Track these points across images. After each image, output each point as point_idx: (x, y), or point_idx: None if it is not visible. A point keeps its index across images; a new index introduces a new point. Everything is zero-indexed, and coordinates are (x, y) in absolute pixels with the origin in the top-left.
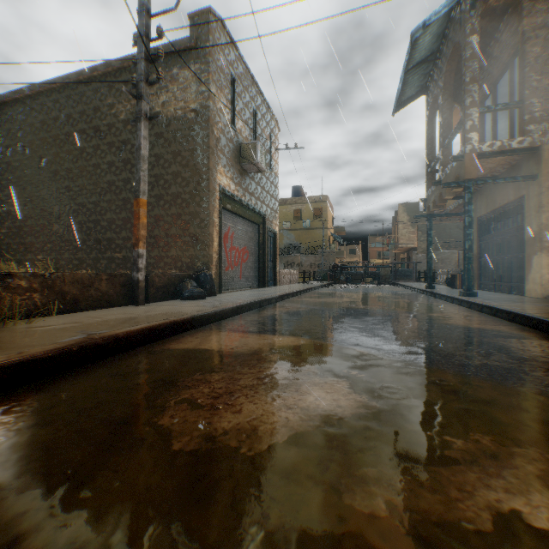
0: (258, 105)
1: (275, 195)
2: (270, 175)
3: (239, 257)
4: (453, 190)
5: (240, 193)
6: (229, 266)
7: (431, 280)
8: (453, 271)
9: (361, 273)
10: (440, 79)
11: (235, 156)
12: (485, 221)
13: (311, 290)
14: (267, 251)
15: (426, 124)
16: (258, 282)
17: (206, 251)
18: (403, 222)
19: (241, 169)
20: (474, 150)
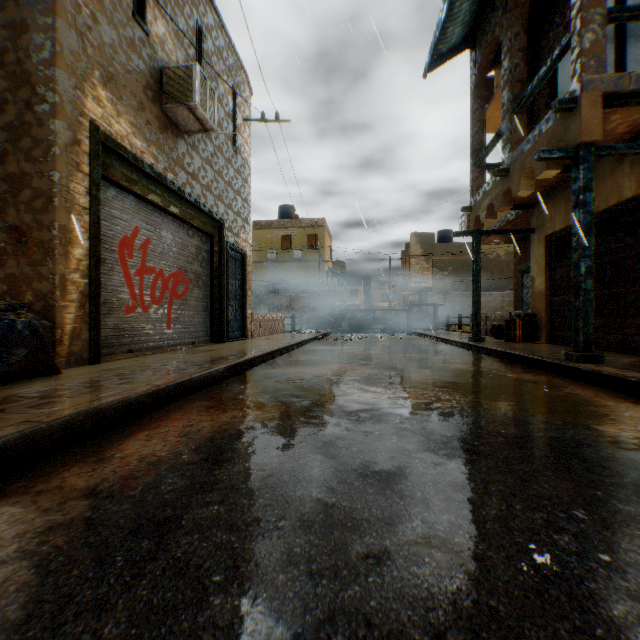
0: (208, 26)
1: (244, 193)
2: (234, 158)
3: (166, 289)
4: (540, 176)
5: (162, 164)
6: (137, 304)
7: (479, 328)
8: (497, 316)
9: (369, 318)
10: (506, 3)
11: (147, 85)
12: (558, 241)
13: (301, 345)
14: (227, 282)
15: (472, 95)
16: (211, 334)
17: (47, 267)
18: (416, 256)
19: (164, 118)
20: (598, 88)
